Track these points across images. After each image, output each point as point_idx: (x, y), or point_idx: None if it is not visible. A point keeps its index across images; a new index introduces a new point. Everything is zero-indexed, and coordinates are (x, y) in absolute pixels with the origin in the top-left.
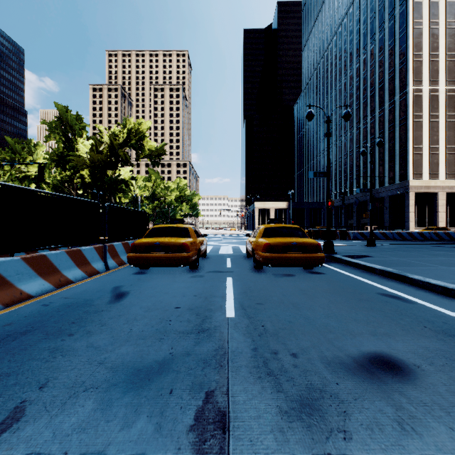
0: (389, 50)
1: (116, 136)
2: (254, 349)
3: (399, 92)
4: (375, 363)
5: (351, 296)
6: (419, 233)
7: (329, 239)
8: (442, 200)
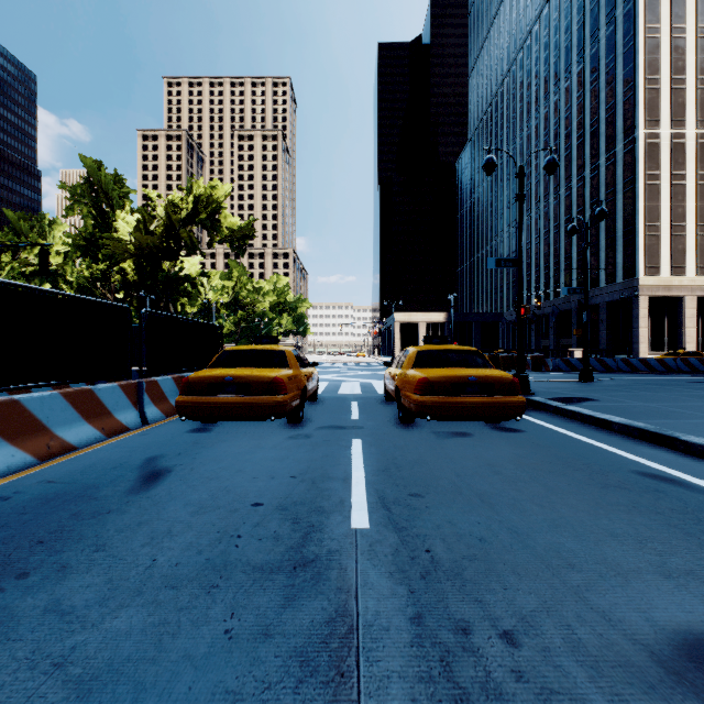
0: (606, 72)
1: (175, 206)
2: (415, 618)
3: (623, 138)
4: (703, 665)
5: (586, 479)
6: (659, 361)
7: (522, 371)
8: (691, 308)
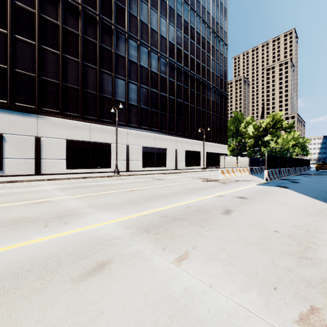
0: None
1: (269, 124)
2: None
3: None
4: None
5: None
6: None
7: None
8: None
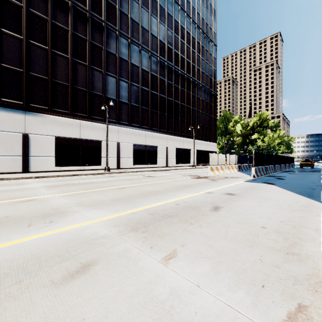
0: None
1: (256, 123)
2: None
3: None
4: None
5: None
6: None
7: None
8: None
